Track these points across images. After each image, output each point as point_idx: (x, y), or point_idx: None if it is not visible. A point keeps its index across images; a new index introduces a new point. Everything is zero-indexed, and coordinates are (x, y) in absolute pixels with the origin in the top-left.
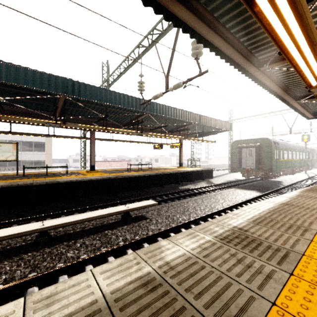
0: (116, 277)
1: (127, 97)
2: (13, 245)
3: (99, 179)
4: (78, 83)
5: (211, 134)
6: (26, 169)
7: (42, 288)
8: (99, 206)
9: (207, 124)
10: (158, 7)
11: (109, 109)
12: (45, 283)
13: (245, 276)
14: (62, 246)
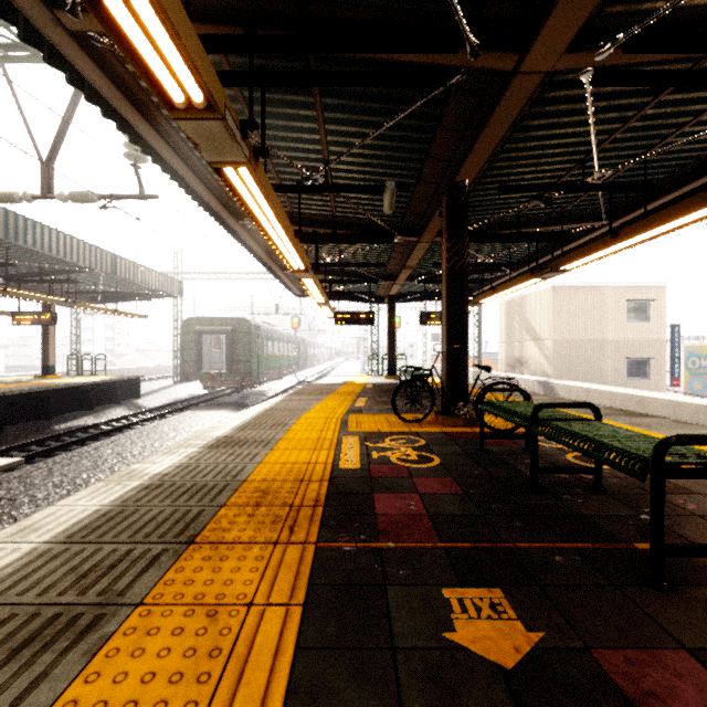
0: (101, 497)
1: None
2: None
3: None
4: None
5: (137, 299)
6: None
7: None
8: None
9: (133, 277)
10: (93, 93)
11: None
12: None
13: (239, 459)
14: None
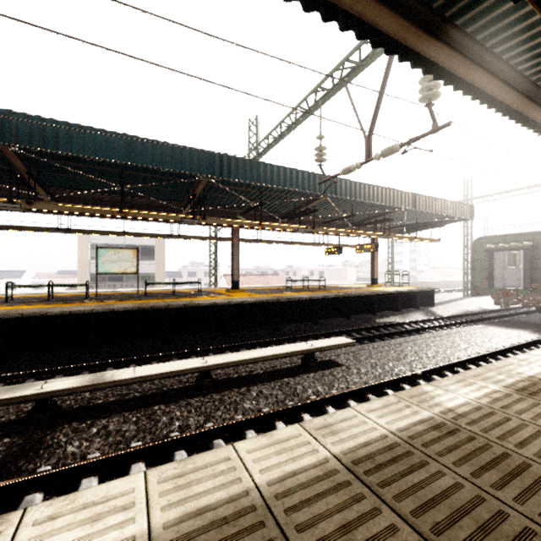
0: (390, 417)
1: (295, 173)
2: (169, 387)
3: (253, 302)
4: (228, 158)
5: (431, 227)
6: (130, 286)
7: (227, 443)
8: (258, 344)
9: (428, 209)
10: (391, 45)
11: (264, 193)
12: (229, 437)
13: None
14: (232, 393)
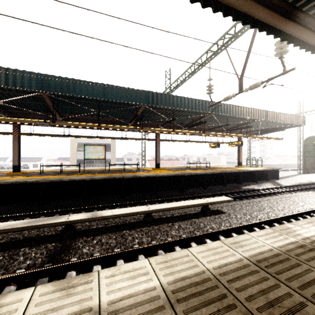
0: (271, 240)
1: (194, 101)
2: (129, 221)
3: (169, 175)
4: (156, 94)
5: (276, 130)
6: (97, 166)
7: (165, 252)
8: (173, 199)
9: (275, 120)
10: (262, 26)
11: (175, 113)
12: (165, 250)
13: None
14: (164, 226)
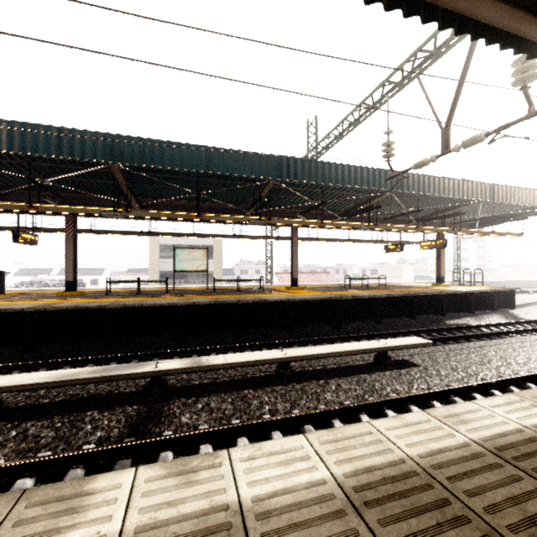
0: (519, 414)
1: (360, 170)
2: (252, 375)
3: (316, 299)
4: (294, 160)
5: (511, 220)
6: (192, 282)
7: (316, 429)
8: (323, 340)
9: (509, 200)
10: (492, 34)
11: (326, 192)
12: (316, 425)
13: None
14: (312, 384)
